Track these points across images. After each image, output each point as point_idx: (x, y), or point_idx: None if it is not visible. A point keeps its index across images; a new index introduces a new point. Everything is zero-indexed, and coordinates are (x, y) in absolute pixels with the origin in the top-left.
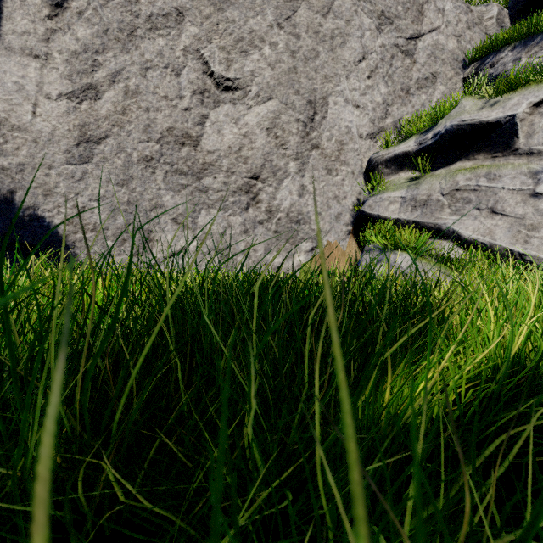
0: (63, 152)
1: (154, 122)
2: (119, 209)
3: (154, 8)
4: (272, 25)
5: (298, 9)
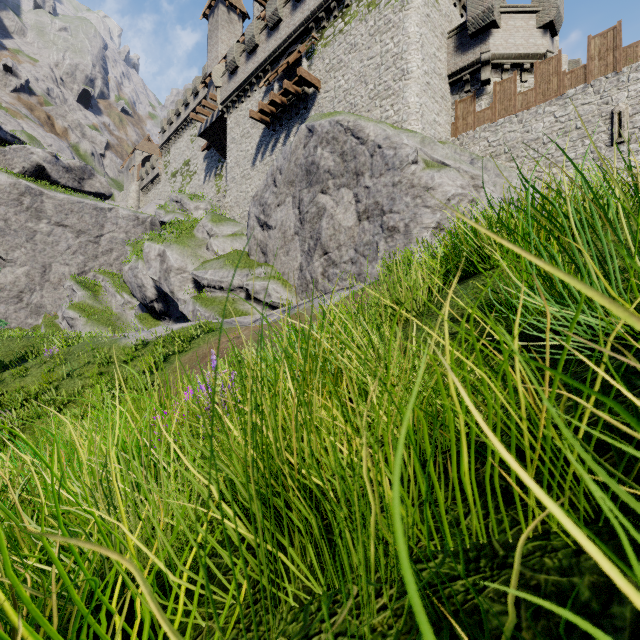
0: None
1: None
2: None
3: None
4: (25, 241)
5: (37, 235)
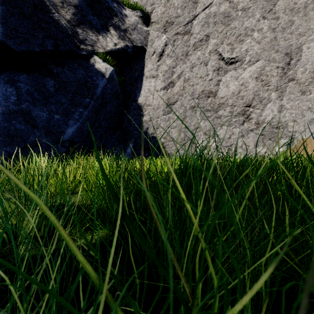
0: (162, 111)
1: (195, 90)
2: (181, 131)
3: (196, 40)
4: (259, 19)
5: (277, 2)
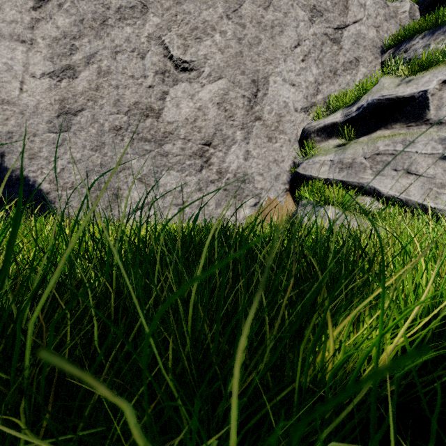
0: (45, 122)
1: (123, 97)
2: (93, 171)
3: (123, 2)
4: (222, 16)
5: (243, 3)
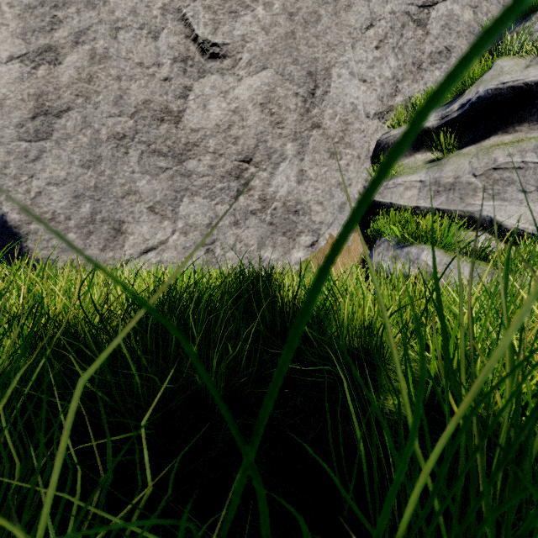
0: (14, 126)
1: (127, 93)
2: (84, 196)
3: None
4: None
5: None
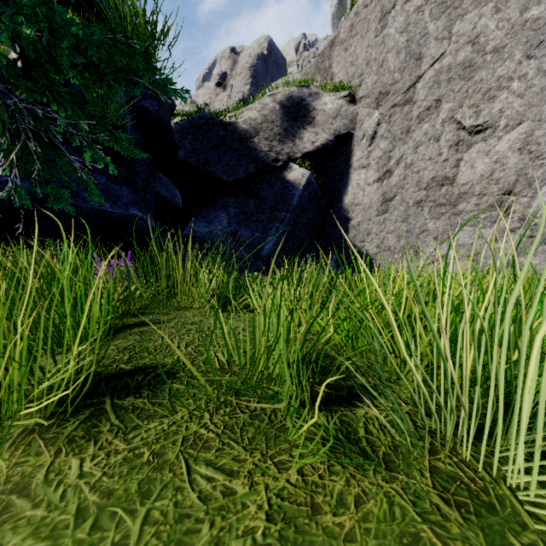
0: (375, 211)
1: (422, 177)
2: (401, 236)
3: (421, 109)
4: (520, 61)
5: None
